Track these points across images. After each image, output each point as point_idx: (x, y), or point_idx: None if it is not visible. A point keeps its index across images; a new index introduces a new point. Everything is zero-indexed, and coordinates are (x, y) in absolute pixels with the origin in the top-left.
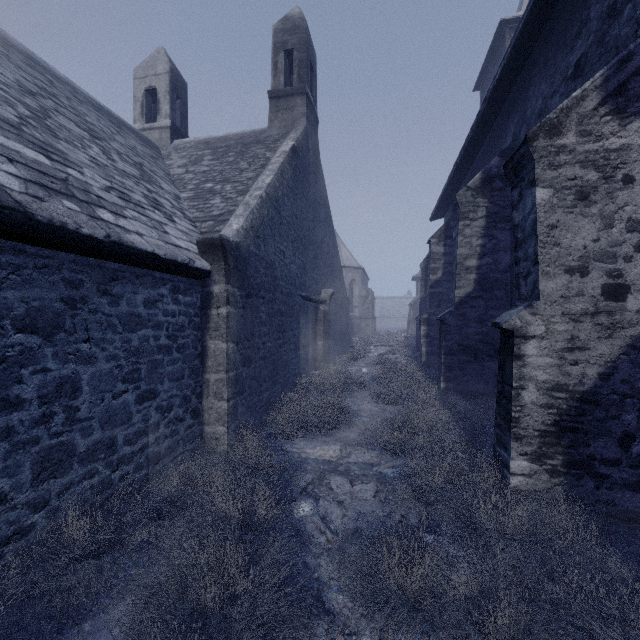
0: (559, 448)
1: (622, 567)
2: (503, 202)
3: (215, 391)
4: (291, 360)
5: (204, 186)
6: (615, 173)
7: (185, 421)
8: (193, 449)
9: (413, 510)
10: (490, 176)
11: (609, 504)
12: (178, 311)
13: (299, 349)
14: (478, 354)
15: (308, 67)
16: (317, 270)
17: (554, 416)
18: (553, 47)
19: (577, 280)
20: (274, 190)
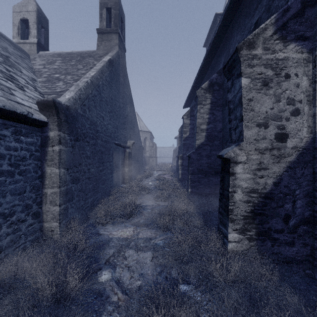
0: (253, 225)
1: (303, 307)
2: (218, 97)
3: (51, 200)
4: (108, 179)
5: (53, 75)
6: (281, 72)
7: (26, 221)
8: (34, 239)
9: (174, 268)
10: (212, 83)
11: (278, 254)
12: (20, 147)
13: (113, 172)
14: (207, 173)
15: (120, 19)
16: (125, 130)
17: (251, 207)
18: (243, 16)
19: (262, 130)
20: (96, 80)
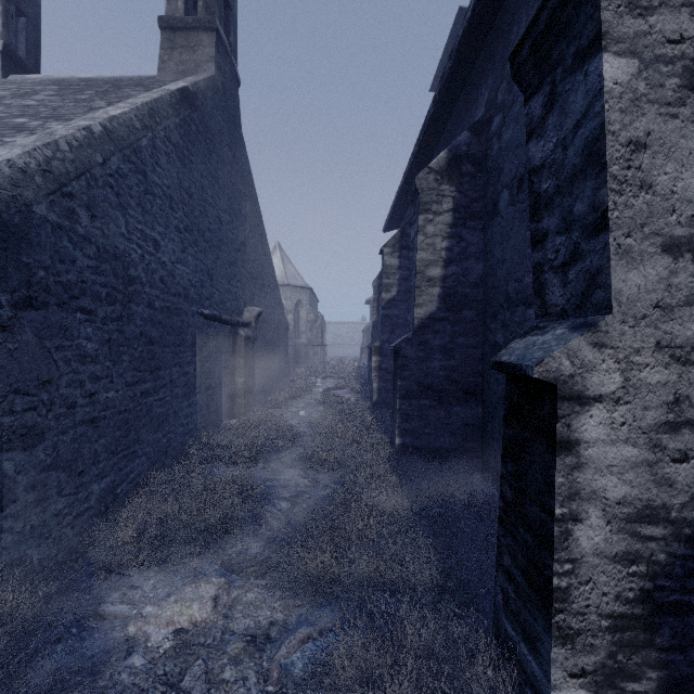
0: (652, 653)
1: None
2: (474, 192)
3: None
4: (177, 412)
5: (11, 120)
6: None
7: None
8: None
9: None
10: (458, 156)
11: None
12: None
13: (197, 393)
14: (443, 396)
15: None
16: (237, 281)
17: (641, 580)
18: None
19: (687, 269)
20: (128, 130)
